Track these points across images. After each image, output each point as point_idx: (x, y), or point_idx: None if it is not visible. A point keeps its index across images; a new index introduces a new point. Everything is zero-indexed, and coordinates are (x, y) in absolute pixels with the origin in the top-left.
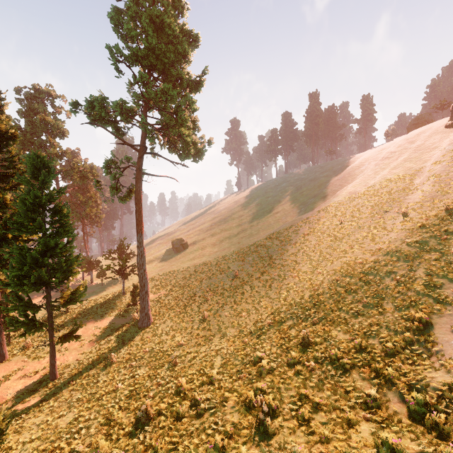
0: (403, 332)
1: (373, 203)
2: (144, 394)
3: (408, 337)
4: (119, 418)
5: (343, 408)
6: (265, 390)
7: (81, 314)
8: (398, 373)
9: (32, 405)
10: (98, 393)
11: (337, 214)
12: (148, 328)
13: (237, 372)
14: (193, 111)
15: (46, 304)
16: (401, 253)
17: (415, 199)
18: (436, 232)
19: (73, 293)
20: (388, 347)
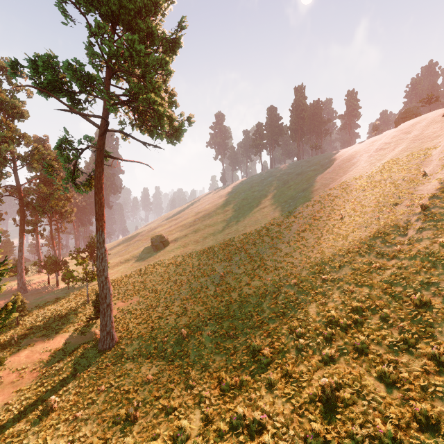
0: None
1: (377, 195)
2: None
3: None
4: None
5: None
6: None
7: (33, 329)
8: None
9: None
10: None
11: (335, 208)
12: (110, 350)
13: None
14: (167, 75)
15: None
16: (437, 256)
17: (432, 190)
18: None
19: None
20: None
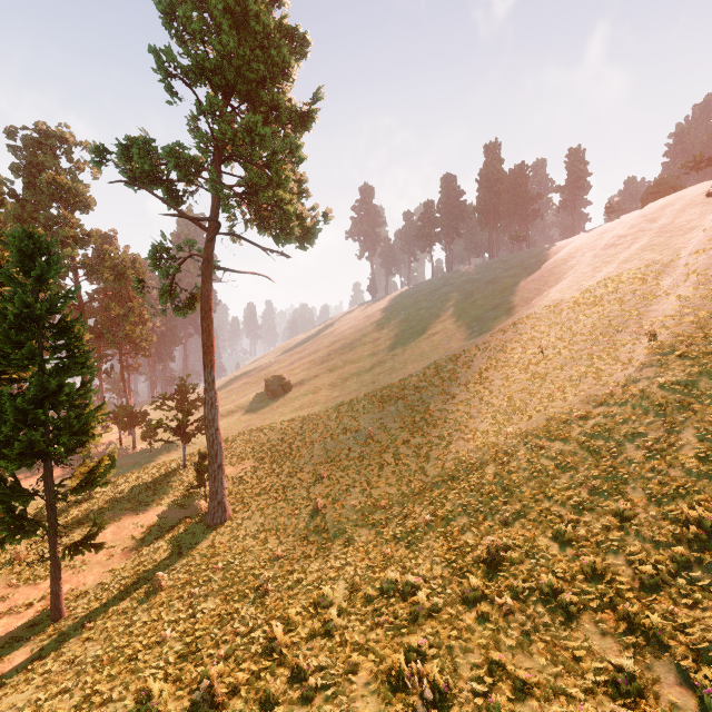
0: (670, 544)
1: (594, 318)
2: (210, 652)
3: (681, 555)
4: (163, 701)
5: (572, 693)
6: (424, 651)
7: (113, 502)
8: (670, 624)
9: (15, 668)
10: (130, 648)
11: (535, 335)
12: (222, 526)
13: (374, 613)
14: (298, 162)
15: (44, 490)
16: (651, 400)
17: (667, 311)
18: (709, 366)
19: (92, 469)
20: (646, 571)
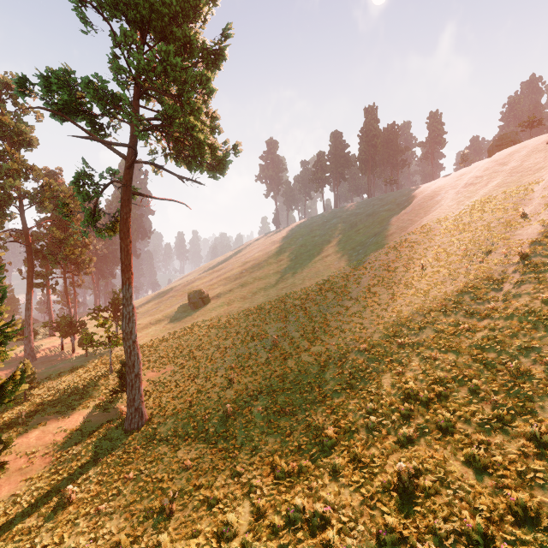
0: None
1: (465, 241)
2: None
3: None
4: None
5: None
6: None
7: (44, 405)
8: None
9: None
10: None
11: (414, 256)
12: (139, 431)
13: None
14: (209, 94)
15: None
16: (538, 315)
17: (534, 235)
18: None
19: (3, 385)
20: None
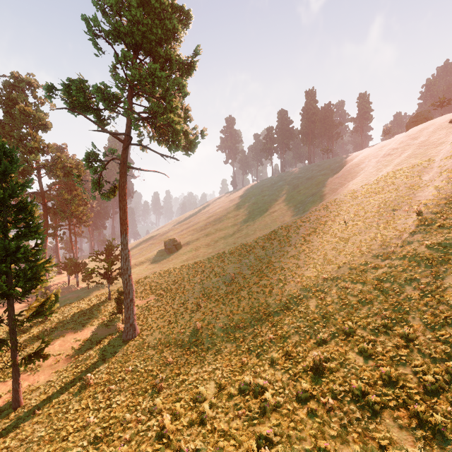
0: (443, 359)
1: (379, 201)
2: (119, 435)
3: None
4: None
5: None
6: (271, 439)
7: (61, 323)
8: (449, 422)
9: None
10: (64, 430)
11: (340, 212)
12: (133, 340)
13: (234, 407)
14: (184, 96)
15: (8, 319)
16: (421, 256)
17: (428, 197)
18: None
19: (43, 304)
20: (428, 380)
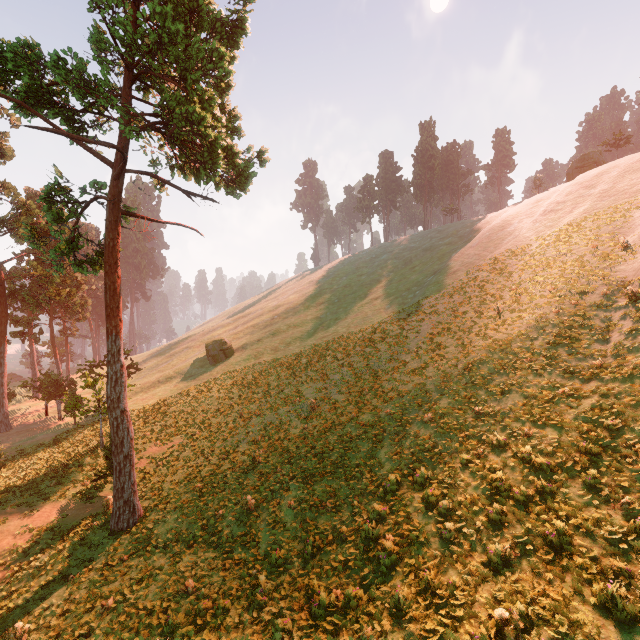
0: None
1: (552, 279)
2: None
3: None
4: None
5: None
6: None
7: (9, 492)
8: None
9: None
10: None
11: (487, 298)
12: (129, 531)
13: None
14: (223, 78)
15: None
16: None
17: None
18: None
19: None
20: None
